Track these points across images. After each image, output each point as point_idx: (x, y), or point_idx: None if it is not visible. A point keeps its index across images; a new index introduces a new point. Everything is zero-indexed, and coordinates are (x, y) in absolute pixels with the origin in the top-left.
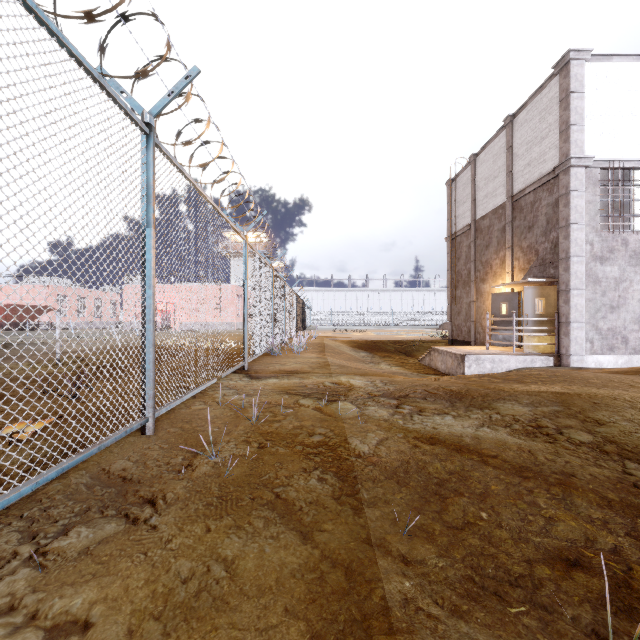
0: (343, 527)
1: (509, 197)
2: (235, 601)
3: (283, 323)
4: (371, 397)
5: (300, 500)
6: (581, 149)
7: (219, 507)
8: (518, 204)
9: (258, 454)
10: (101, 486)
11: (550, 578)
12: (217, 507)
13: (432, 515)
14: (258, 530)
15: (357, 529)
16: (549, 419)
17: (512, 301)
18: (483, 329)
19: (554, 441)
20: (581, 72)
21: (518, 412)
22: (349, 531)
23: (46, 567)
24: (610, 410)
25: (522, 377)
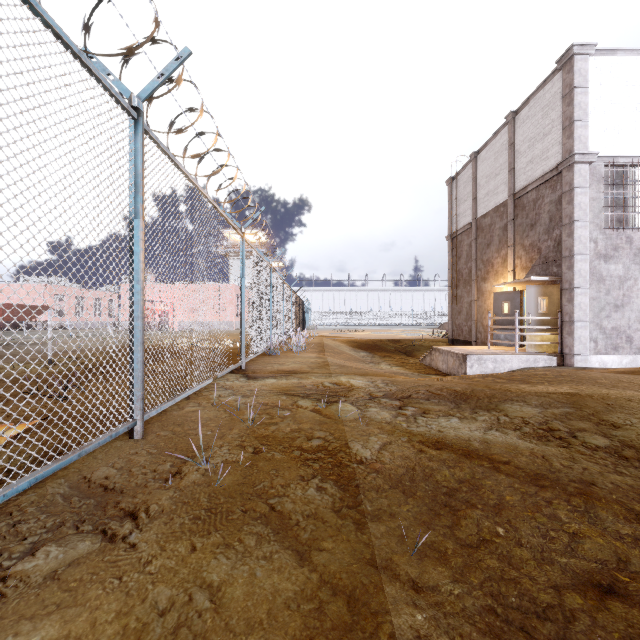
0: (344, 546)
1: (511, 195)
2: (219, 639)
3: (282, 322)
4: (372, 398)
5: (297, 513)
6: (585, 145)
7: (207, 521)
8: (520, 202)
9: (252, 460)
10: (80, 497)
11: (583, 609)
12: (205, 521)
13: (443, 531)
14: (249, 549)
15: (360, 548)
16: (561, 422)
17: (514, 300)
18: (484, 328)
19: (568, 445)
20: (585, 67)
21: (527, 414)
22: (351, 550)
23: (4, 596)
24: (625, 412)
25: (527, 377)
